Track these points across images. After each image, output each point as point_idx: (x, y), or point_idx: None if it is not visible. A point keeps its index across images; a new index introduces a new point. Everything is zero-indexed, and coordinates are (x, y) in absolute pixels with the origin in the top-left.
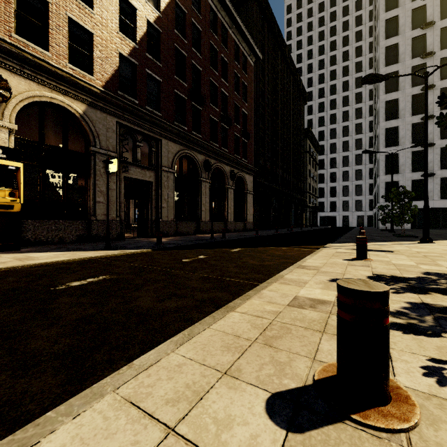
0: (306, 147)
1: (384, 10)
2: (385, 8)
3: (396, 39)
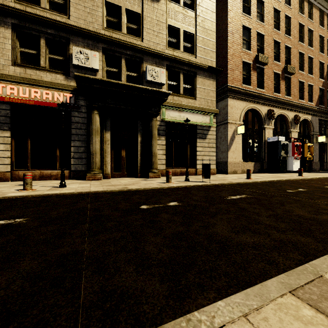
0: None
1: None
2: None
3: None
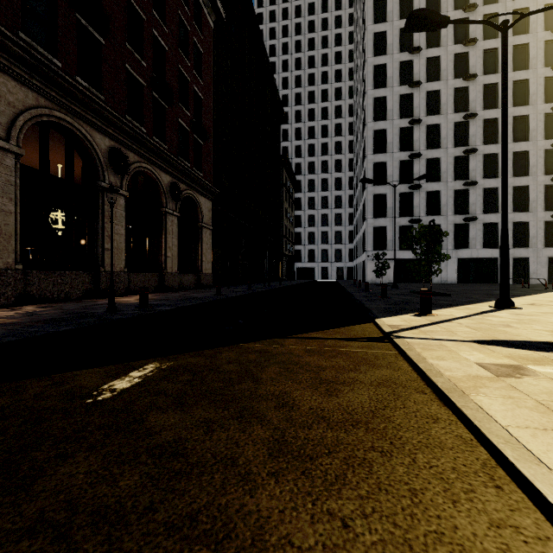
0: (283, 178)
1: (372, 21)
2: (373, 19)
3: (384, 59)
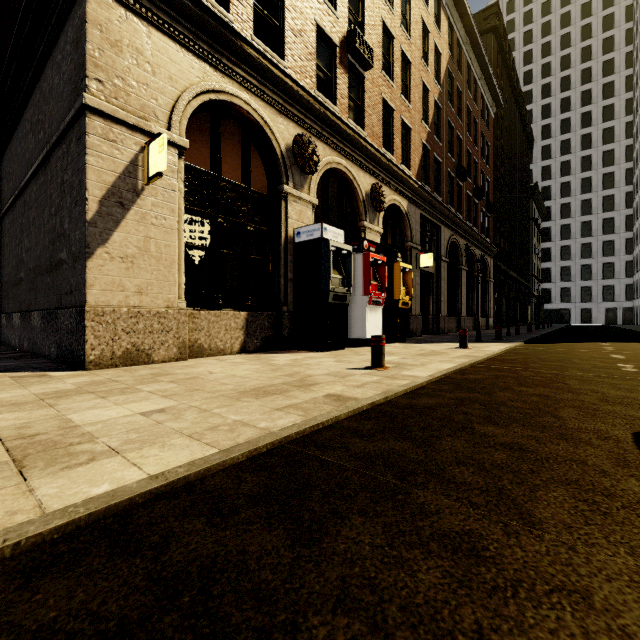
0: (531, 211)
1: None
2: None
3: None
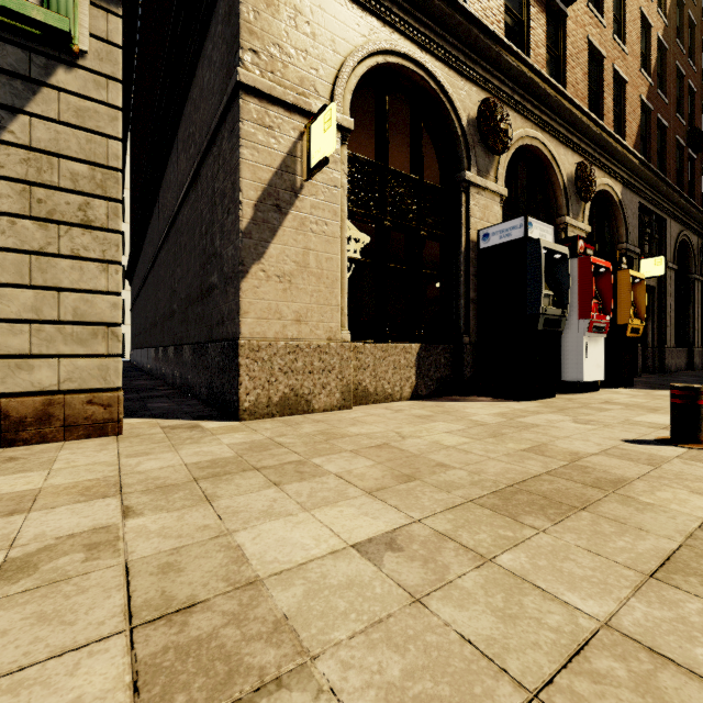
0: None
1: None
2: None
3: None
